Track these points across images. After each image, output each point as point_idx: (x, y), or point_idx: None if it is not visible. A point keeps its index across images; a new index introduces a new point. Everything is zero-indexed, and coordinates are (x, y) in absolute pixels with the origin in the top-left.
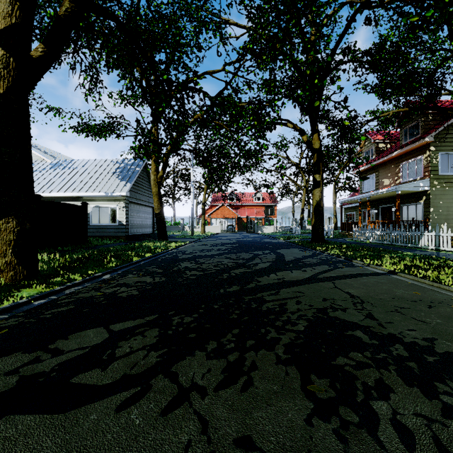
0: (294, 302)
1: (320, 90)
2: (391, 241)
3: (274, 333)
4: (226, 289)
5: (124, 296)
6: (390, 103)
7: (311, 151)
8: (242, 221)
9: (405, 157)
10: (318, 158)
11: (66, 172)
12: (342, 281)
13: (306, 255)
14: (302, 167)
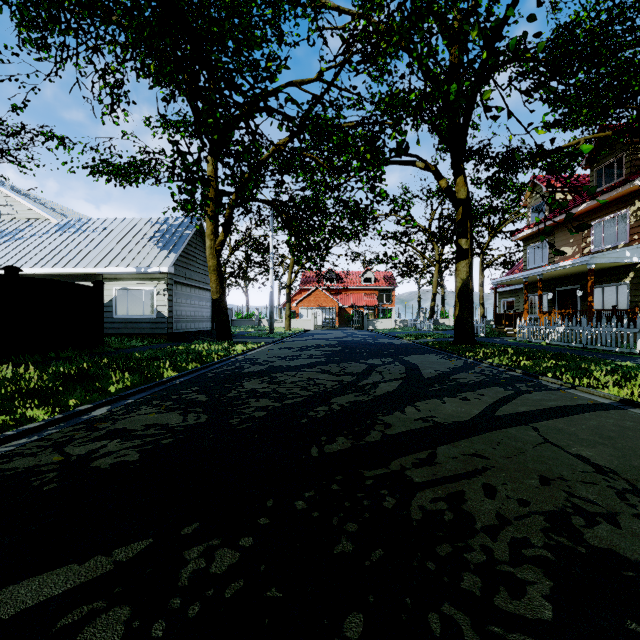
0: (479, 490)
1: (468, 107)
2: (585, 342)
3: (472, 637)
4: (324, 448)
5: (102, 468)
6: (576, 128)
7: (453, 203)
8: (345, 313)
9: (599, 212)
10: (465, 213)
11: (79, 237)
12: (549, 424)
13: (456, 367)
14: (434, 232)
